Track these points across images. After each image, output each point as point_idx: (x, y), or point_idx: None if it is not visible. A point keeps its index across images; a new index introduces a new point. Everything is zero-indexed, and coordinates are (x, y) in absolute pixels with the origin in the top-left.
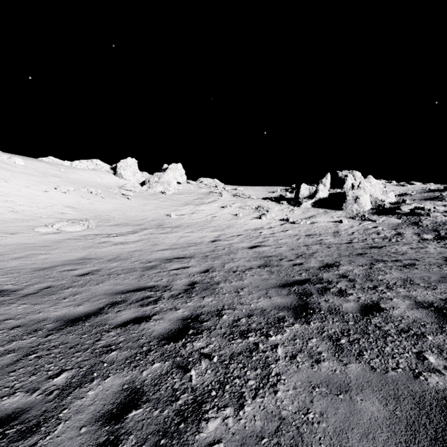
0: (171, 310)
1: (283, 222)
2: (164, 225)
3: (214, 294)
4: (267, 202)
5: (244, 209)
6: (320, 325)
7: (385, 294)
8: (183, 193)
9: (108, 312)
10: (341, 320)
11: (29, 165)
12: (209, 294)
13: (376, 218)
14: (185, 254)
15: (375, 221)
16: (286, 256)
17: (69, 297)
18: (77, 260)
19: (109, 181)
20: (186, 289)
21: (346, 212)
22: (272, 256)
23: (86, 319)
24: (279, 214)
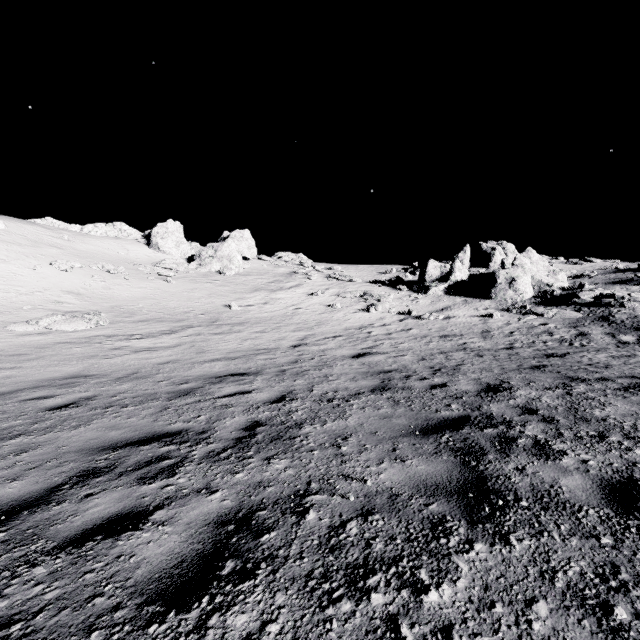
0: (198, 494)
1: (403, 316)
2: (220, 322)
3: (292, 451)
4: (377, 287)
5: (344, 297)
6: (538, 549)
7: (632, 453)
8: (251, 274)
9: (65, 499)
10: (579, 532)
11: (13, 229)
12: (281, 451)
13: (543, 310)
14: (248, 368)
15: (542, 314)
16: (415, 371)
17: (6, 457)
18: (63, 378)
19: (139, 256)
20: (240, 438)
21: (497, 302)
22: (391, 371)
23: (8, 520)
24: (395, 304)
